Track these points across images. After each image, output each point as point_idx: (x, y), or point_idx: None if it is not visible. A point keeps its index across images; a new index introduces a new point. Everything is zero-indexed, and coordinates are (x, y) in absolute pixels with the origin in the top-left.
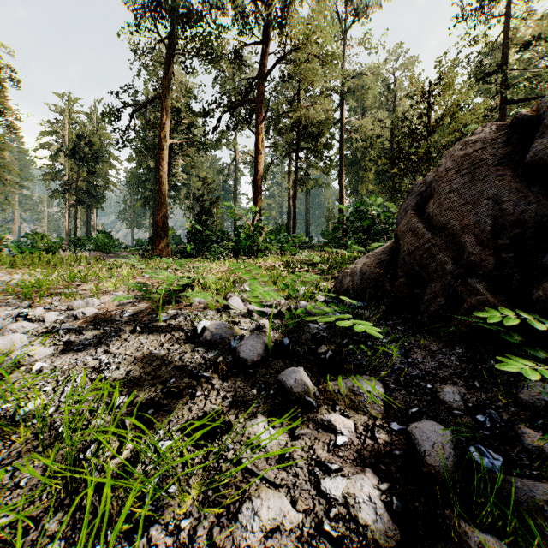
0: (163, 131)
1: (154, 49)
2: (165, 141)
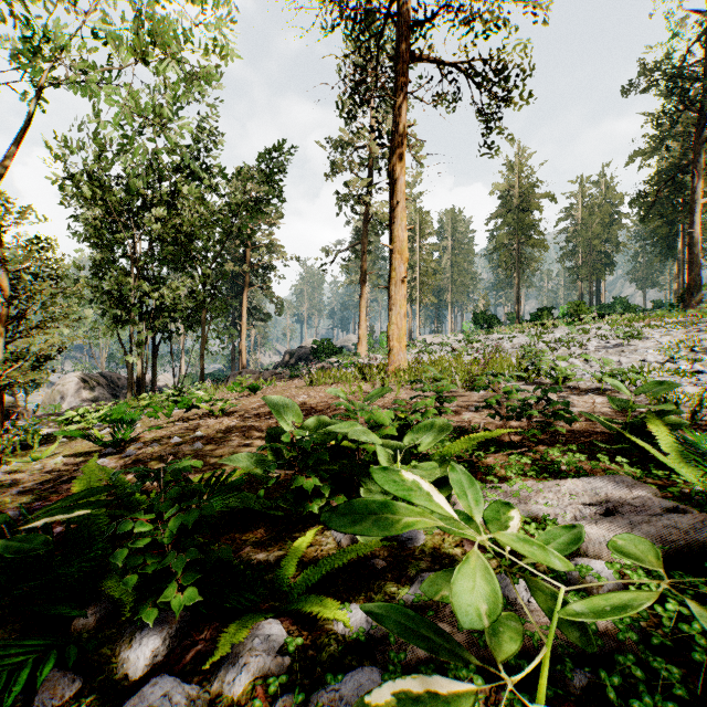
0: (694, 195)
1: (682, 114)
2: (696, 204)
